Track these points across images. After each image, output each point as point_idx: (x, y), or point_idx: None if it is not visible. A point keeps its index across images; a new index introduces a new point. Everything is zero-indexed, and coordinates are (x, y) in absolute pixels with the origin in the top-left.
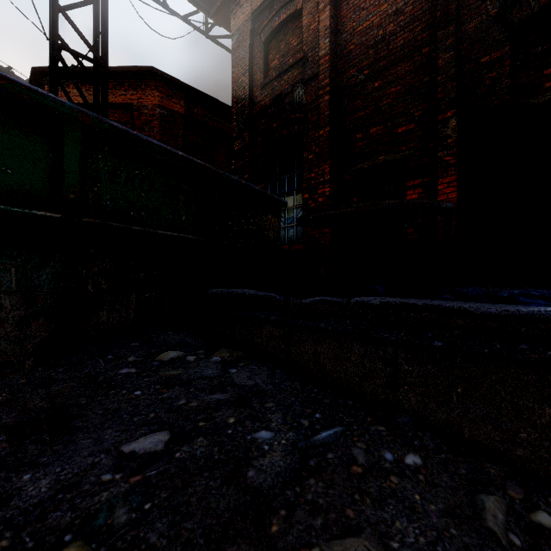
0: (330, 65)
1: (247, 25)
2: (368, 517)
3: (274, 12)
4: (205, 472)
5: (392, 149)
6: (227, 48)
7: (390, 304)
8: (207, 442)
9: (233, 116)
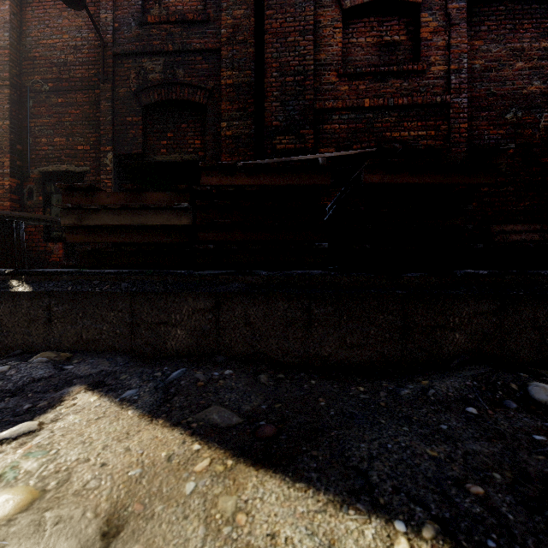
0: (10, 61)
1: None
2: None
3: None
4: None
5: (73, 161)
6: None
7: None
8: None
9: None
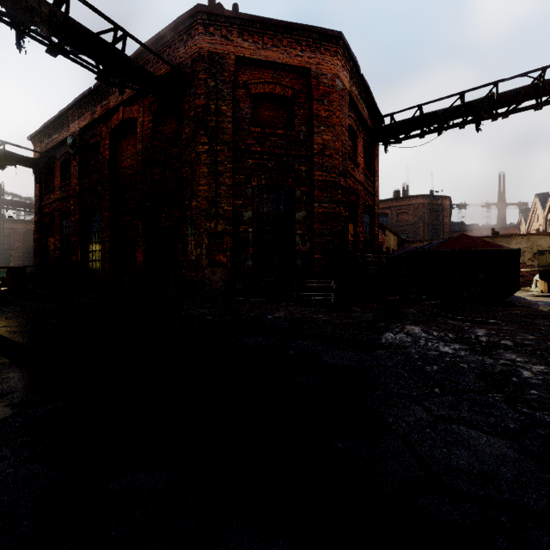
0: None
1: None
2: None
3: None
4: None
5: None
6: None
7: None
8: None
9: None
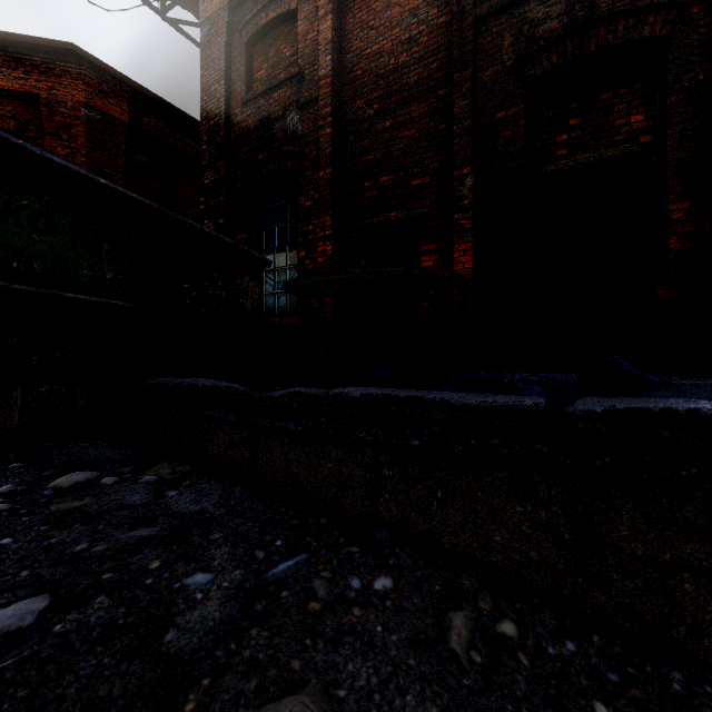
0: (332, 90)
1: (223, 15)
2: (317, 665)
3: (260, 6)
4: (99, 646)
5: (405, 204)
6: (195, 41)
7: (371, 396)
8: (112, 602)
9: (203, 137)
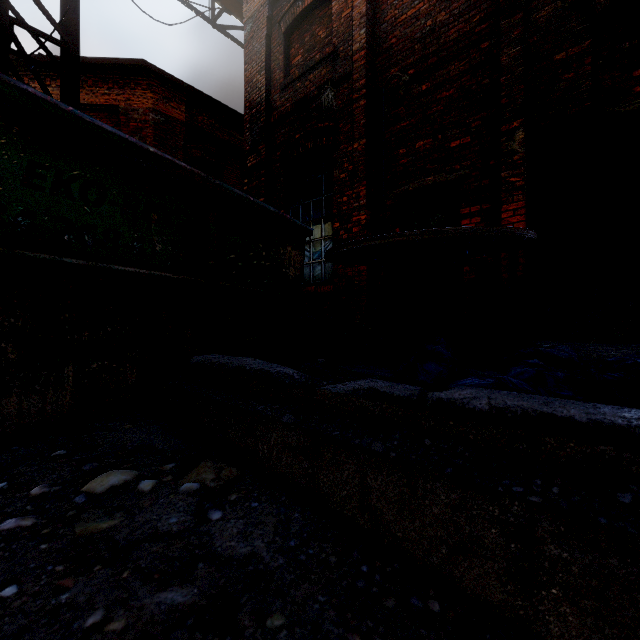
0: (366, 62)
1: (263, 11)
2: None
3: None
4: None
5: (443, 168)
6: (239, 42)
7: (513, 413)
8: None
9: (246, 125)
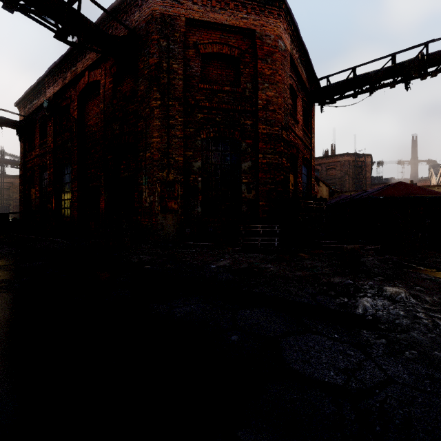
0: None
1: None
2: None
3: None
4: None
5: None
6: None
7: None
8: None
9: None
